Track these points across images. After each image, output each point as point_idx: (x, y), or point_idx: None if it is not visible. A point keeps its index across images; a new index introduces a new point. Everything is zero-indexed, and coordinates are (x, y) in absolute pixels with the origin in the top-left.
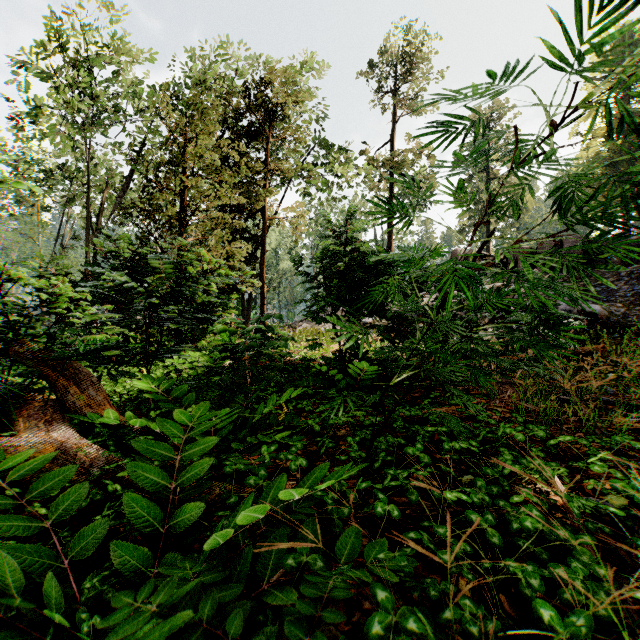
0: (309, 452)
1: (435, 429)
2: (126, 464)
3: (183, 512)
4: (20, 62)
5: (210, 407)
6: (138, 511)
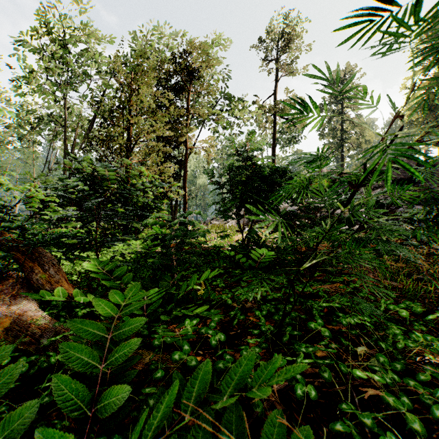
0: (223, 322)
1: (328, 305)
2: (59, 344)
3: (110, 395)
4: (19, 41)
5: (145, 283)
6: (66, 394)
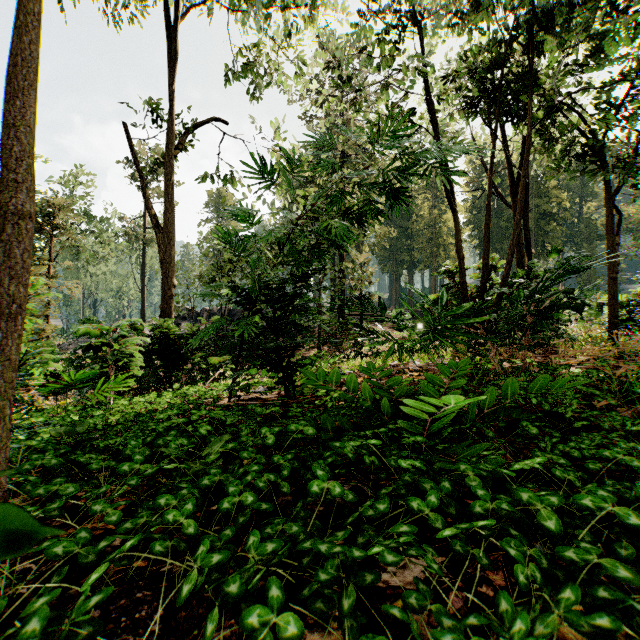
0: None
1: None
2: None
3: None
4: None
5: None
6: None
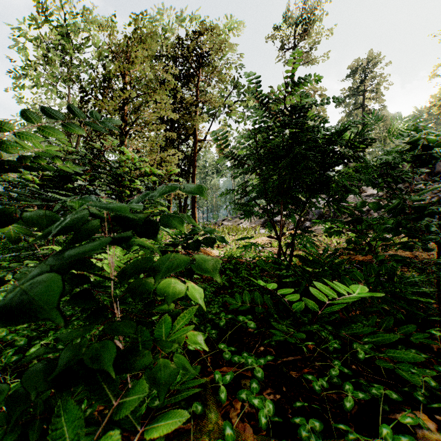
0: None
1: None
2: None
3: None
4: (16, 28)
5: None
6: None
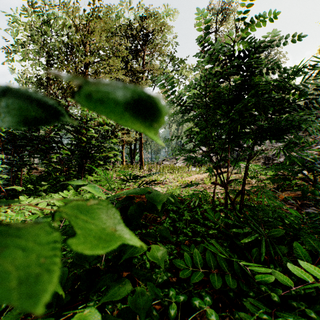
0: None
1: None
2: None
3: None
4: (6, 15)
5: None
6: None
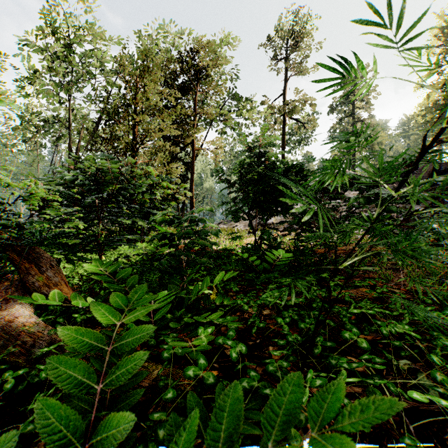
0: (240, 330)
1: (360, 311)
2: (46, 359)
3: (109, 425)
4: (22, 41)
5: (152, 287)
6: (53, 423)
